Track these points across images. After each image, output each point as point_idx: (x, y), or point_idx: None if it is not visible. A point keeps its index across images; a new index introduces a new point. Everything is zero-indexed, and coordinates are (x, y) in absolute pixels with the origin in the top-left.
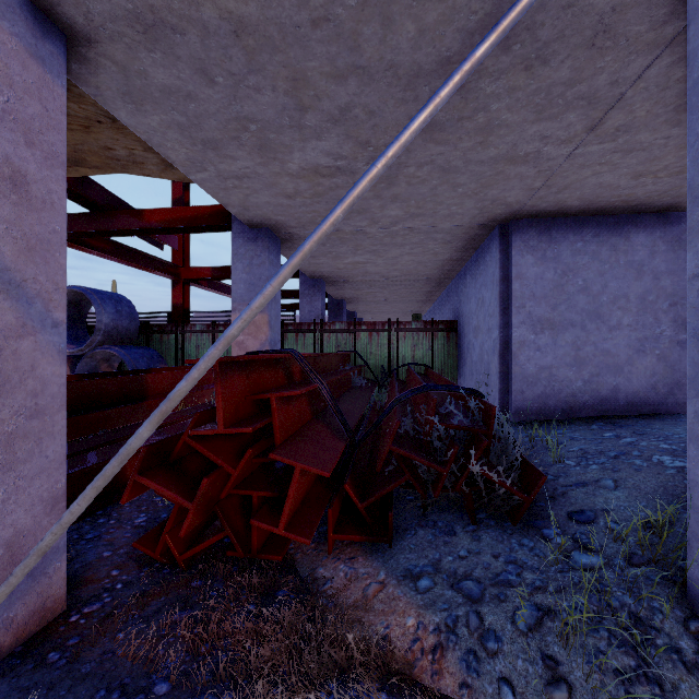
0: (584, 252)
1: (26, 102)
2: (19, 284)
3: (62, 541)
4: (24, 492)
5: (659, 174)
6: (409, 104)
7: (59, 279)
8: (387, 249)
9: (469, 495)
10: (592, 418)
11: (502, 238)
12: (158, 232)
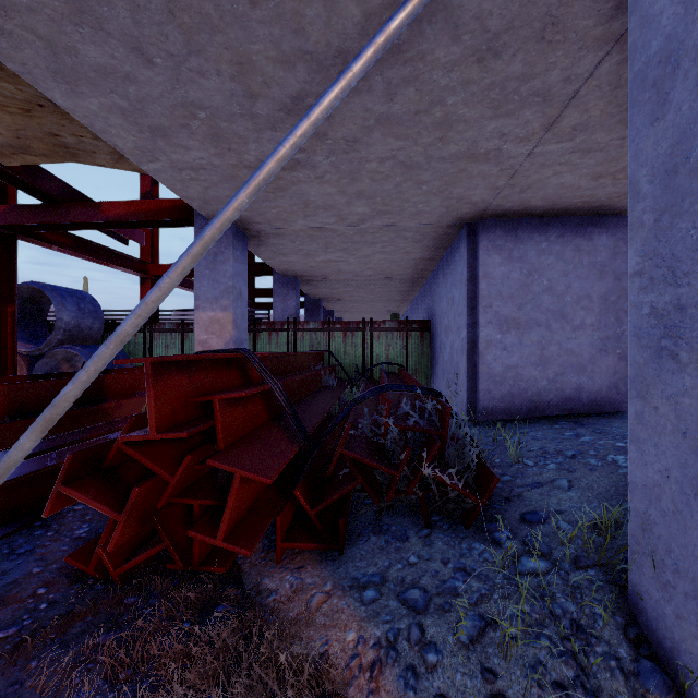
0: (549, 253)
1: None
2: None
3: None
4: None
5: (617, 175)
6: (363, 94)
7: None
8: (358, 247)
9: (422, 498)
10: (556, 417)
11: (470, 237)
12: (119, 226)
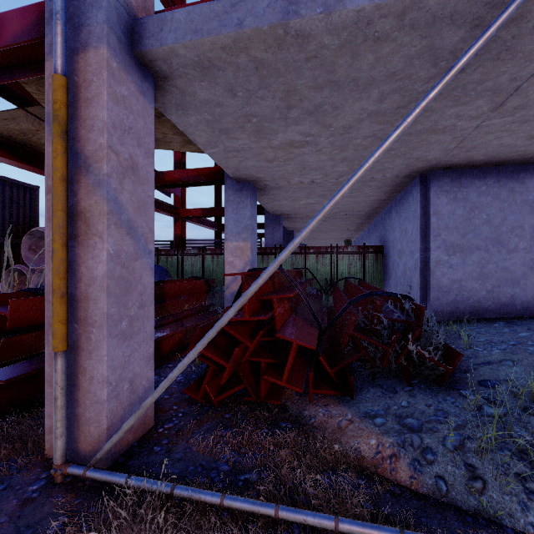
0: (488, 194)
1: (138, 120)
2: (135, 229)
3: (152, 383)
4: (137, 351)
5: None
6: (362, 101)
7: (151, 224)
8: (332, 194)
9: (406, 366)
10: (494, 319)
11: (422, 185)
12: (173, 186)
